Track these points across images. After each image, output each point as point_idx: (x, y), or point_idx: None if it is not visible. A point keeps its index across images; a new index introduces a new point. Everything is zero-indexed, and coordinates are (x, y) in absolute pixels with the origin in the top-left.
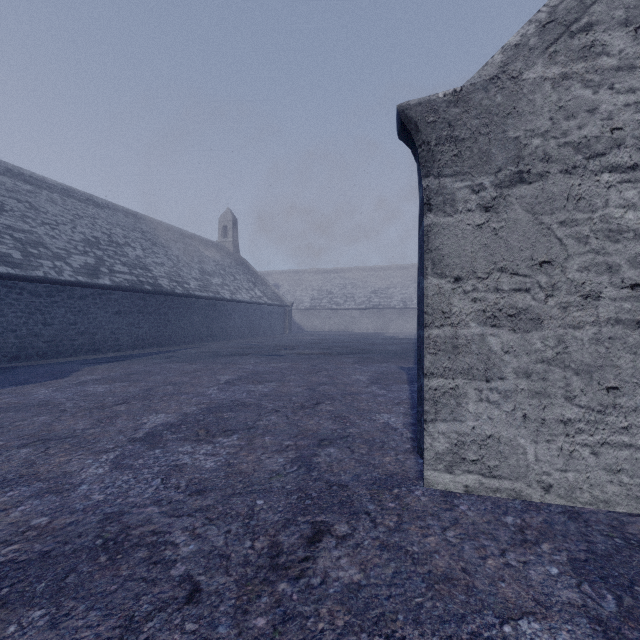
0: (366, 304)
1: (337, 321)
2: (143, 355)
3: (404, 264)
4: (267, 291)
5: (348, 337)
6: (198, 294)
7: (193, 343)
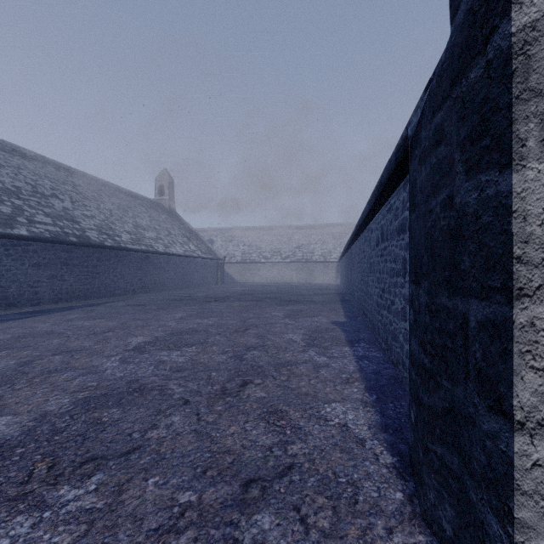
0: (291, 258)
1: (265, 273)
2: (61, 310)
3: (324, 223)
4: (201, 245)
5: (276, 288)
6: (130, 247)
7: (124, 295)
